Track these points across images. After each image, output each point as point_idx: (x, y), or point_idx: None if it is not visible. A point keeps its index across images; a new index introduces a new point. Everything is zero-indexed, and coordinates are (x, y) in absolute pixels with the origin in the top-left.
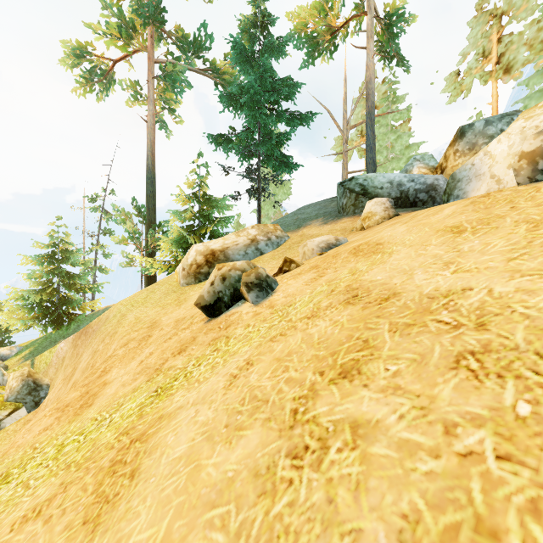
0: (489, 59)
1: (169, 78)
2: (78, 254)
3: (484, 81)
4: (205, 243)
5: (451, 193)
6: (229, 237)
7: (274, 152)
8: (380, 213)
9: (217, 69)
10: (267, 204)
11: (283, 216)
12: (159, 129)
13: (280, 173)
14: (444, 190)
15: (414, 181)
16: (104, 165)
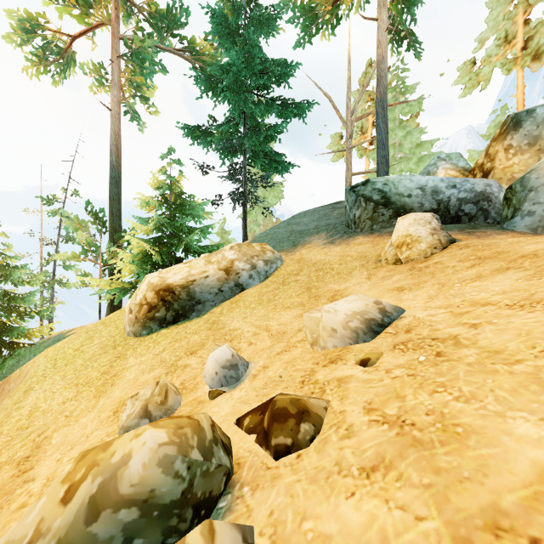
0: (513, 44)
1: (137, 57)
2: (18, 272)
3: (507, 70)
4: (163, 273)
5: (521, 205)
6: (198, 264)
7: (263, 148)
8: (426, 238)
9: (196, 51)
10: (256, 209)
11: (274, 226)
12: (131, 120)
13: (270, 173)
14: (500, 200)
15: (456, 186)
16: (64, 161)
